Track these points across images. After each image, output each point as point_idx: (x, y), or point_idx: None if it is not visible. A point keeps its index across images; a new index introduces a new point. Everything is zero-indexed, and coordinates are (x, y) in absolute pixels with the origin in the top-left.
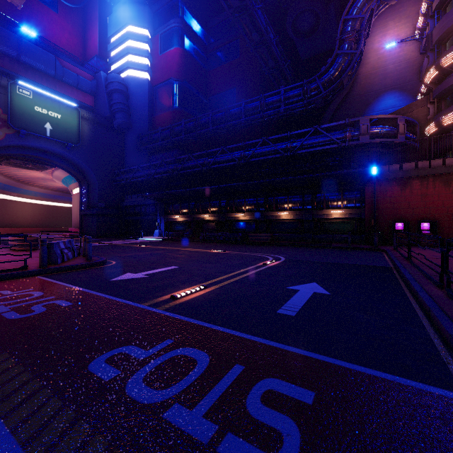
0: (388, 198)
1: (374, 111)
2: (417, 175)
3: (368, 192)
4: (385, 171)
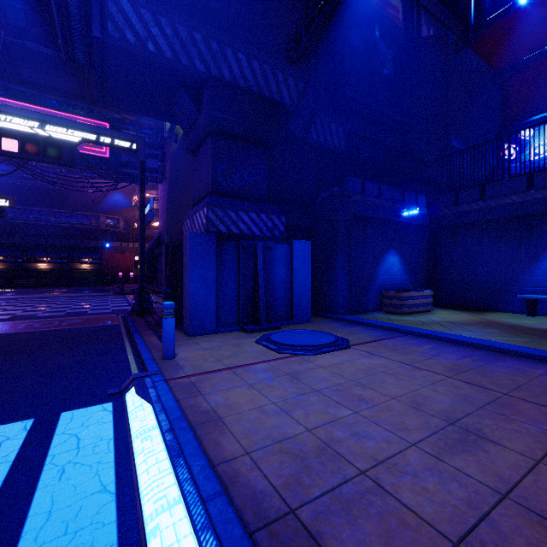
0: (115, 259)
1: (109, 200)
2: (129, 249)
3: (105, 255)
4: (114, 245)
